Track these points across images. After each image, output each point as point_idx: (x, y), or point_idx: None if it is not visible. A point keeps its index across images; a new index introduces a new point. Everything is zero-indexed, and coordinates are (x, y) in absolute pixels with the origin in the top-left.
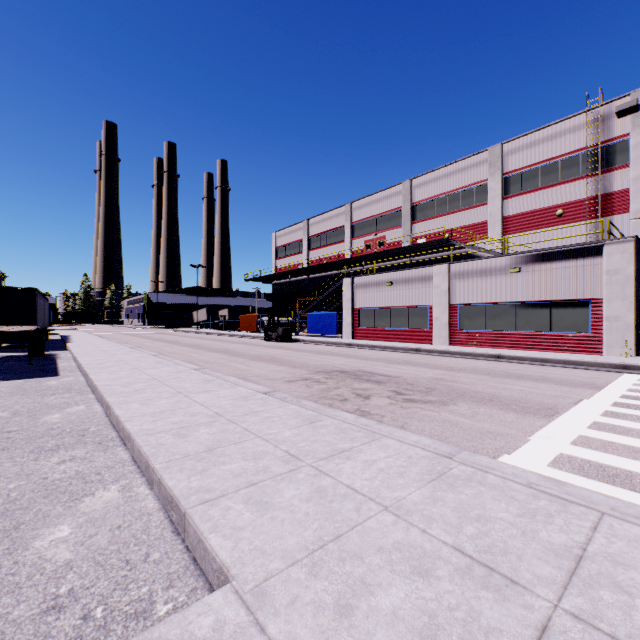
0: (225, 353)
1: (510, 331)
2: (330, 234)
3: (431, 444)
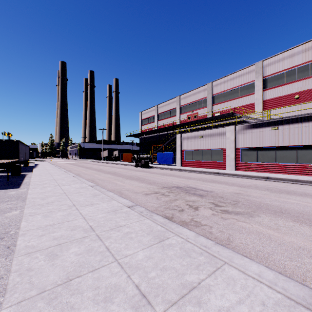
0: (113, 174)
1: (271, 163)
2: (169, 112)
3: (276, 280)
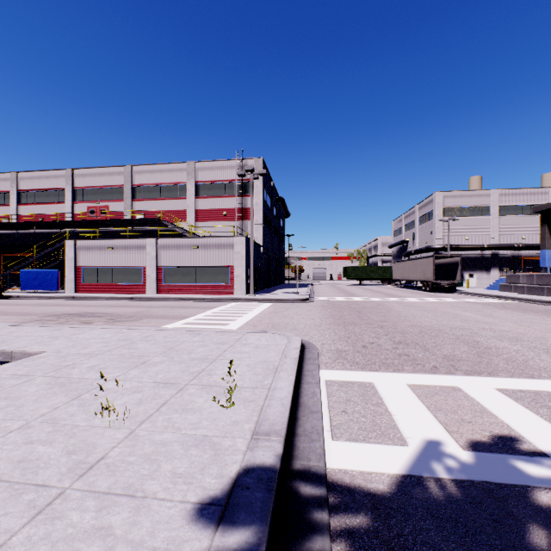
0: None
1: (193, 284)
2: (48, 193)
3: (120, 327)
